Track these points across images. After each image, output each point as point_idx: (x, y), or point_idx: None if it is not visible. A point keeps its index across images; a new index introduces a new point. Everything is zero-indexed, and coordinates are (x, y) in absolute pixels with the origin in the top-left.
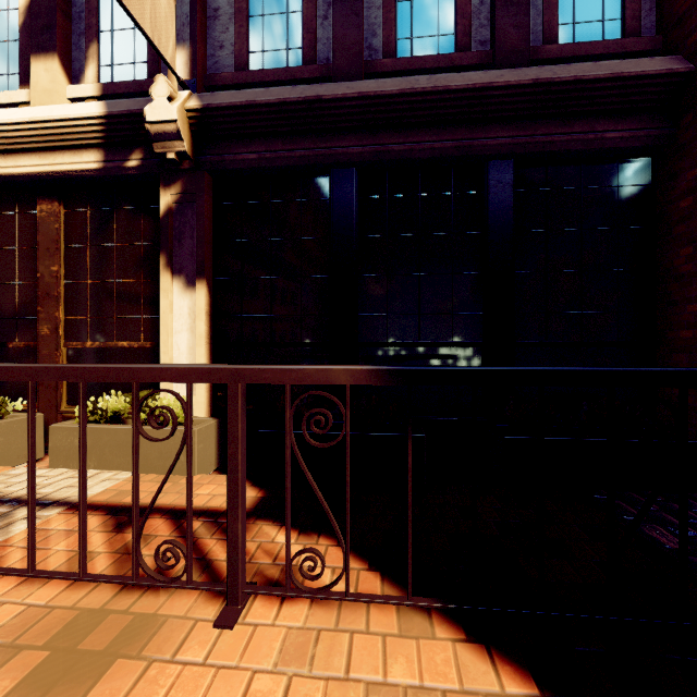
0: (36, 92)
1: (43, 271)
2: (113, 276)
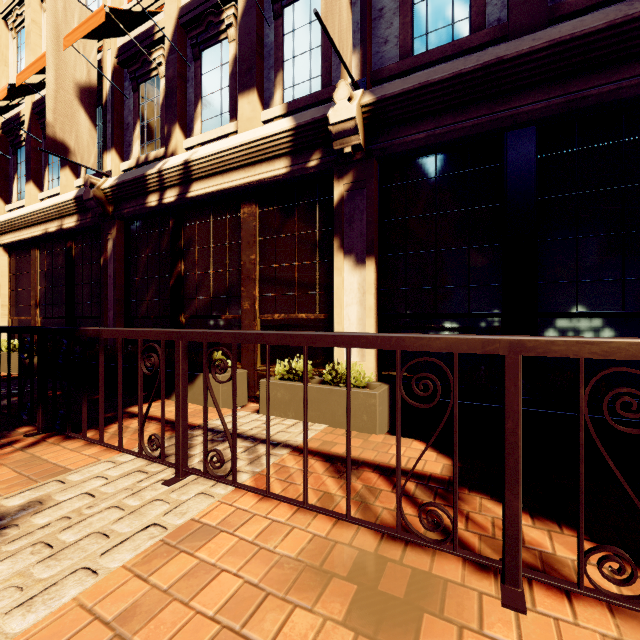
0: (242, 122)
1: (245, 260)
2: (294, 259)
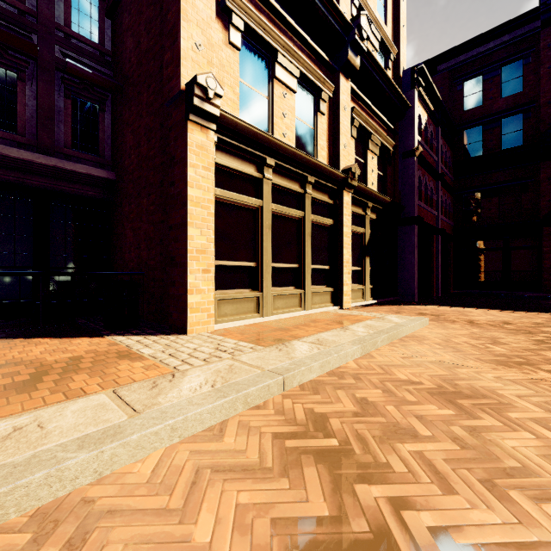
0: None
1: None
2: None
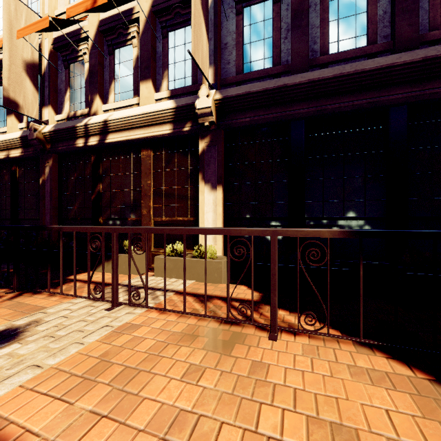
0: (142, 98)
1: (143, 184)
2: (175, 184)
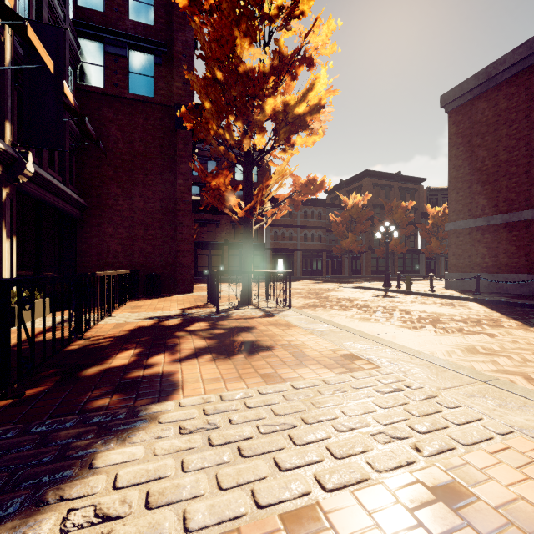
0: None
1: None
2: None
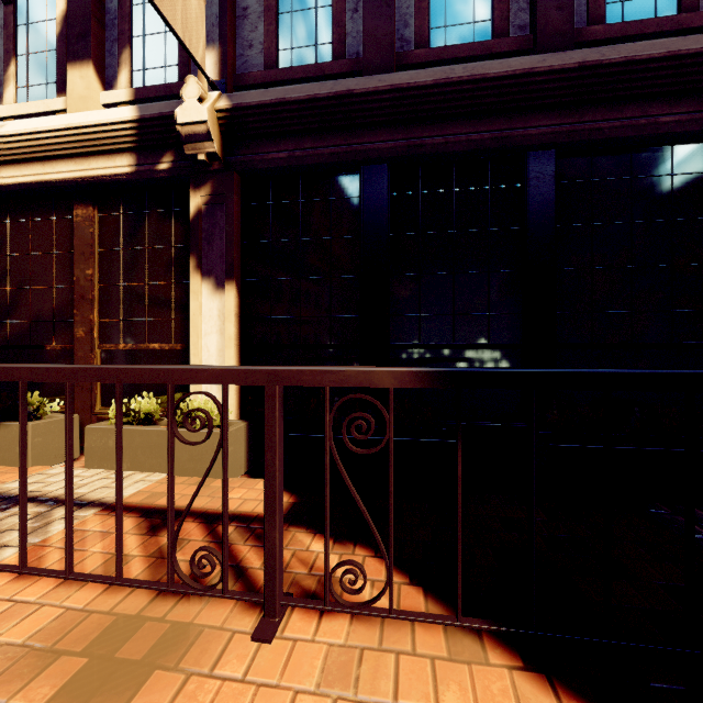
0: (72, 99)
1: (78, 275)
2: (145, 278)
